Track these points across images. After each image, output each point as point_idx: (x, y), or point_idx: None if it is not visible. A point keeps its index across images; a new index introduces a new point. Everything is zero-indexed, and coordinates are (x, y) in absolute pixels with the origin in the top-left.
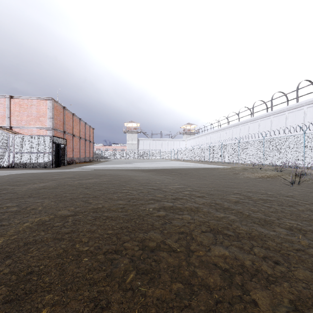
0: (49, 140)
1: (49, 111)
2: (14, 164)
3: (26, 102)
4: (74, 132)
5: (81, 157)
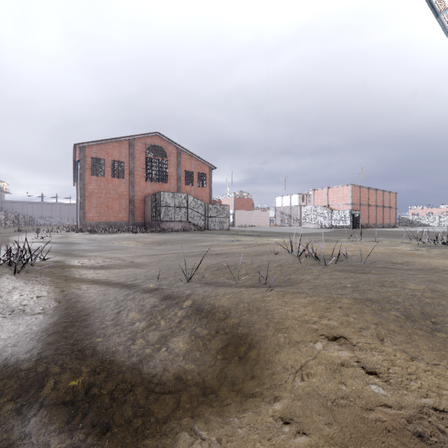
0: (348, 212)
1: (349, 193)
2: (331, 226)
3: (336, 190)
4: (369, 202)
5: (377, 223)
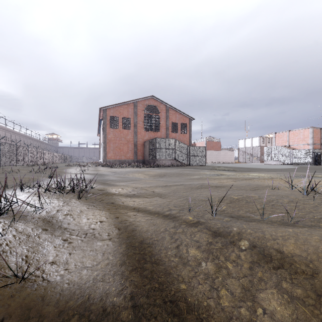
0: (310, 151)
1: (310, 134)
2: (292, 163)
3: (296, 132)
4: None
5: None
